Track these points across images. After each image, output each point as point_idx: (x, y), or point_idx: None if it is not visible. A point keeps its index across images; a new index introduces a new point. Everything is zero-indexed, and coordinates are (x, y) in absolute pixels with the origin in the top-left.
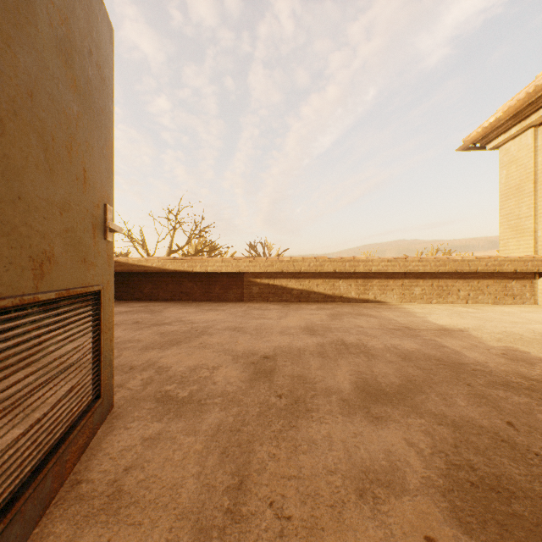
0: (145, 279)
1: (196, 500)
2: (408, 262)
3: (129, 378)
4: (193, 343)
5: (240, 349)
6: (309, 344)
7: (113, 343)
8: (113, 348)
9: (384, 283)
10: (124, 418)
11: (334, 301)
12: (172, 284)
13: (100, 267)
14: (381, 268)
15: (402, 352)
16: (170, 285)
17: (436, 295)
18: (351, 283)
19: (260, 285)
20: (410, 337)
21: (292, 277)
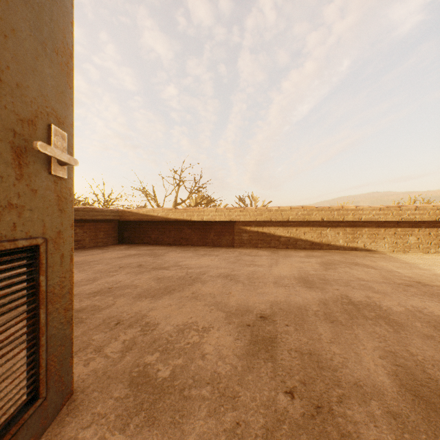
0: (152, 226)
1: None
2: (402, 211)
3: (110, 339)
4: (185, 292)
5: (233, 303)
6: (309, 300)
7: (72, 311)
8: (72, 318)
9: (374, 231)
10: (80, 416)
11: (321, 248)
12: (174, 231)
13: (36, 211)
14: (372, 216)
15: (436, 321)
16: (172, 232)
17: (434, 244)
18: (338, 231)
19: (250, 233)
20: (431, 297)
21: (280, 225)
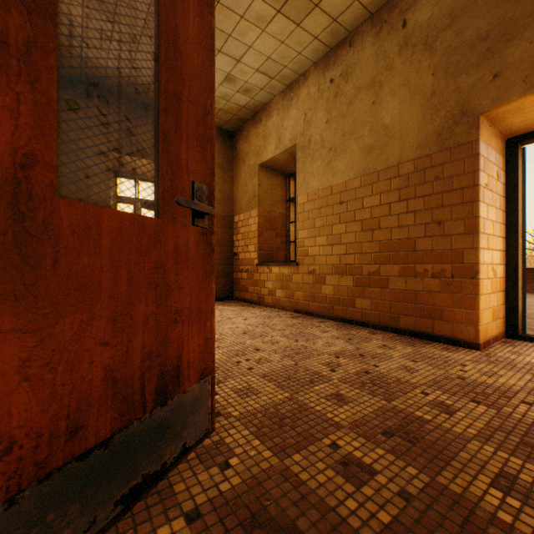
0: None
1: None
2: None
3: None
4: None
5: None
6: None
7: None
8: None
9: None
10: None
11: None
12: None
13: None
14: None
15: None
16: None
17: None
18: None
19: None
20: None
21: None
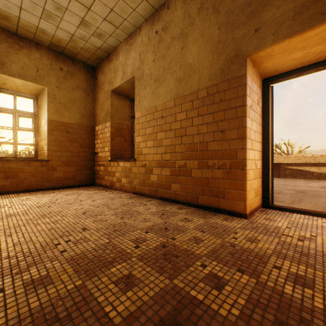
0: None
1: (291, 199)
2: None
3: None
4: None
5: (288, 188)
6: (321, 190)
7: None
8: None
9: None
10: None
11: None
12: None
13: None
14: None
15: None
16: None
17: None
18: None
19: (290, 170)
20: None
21: (313, 165)
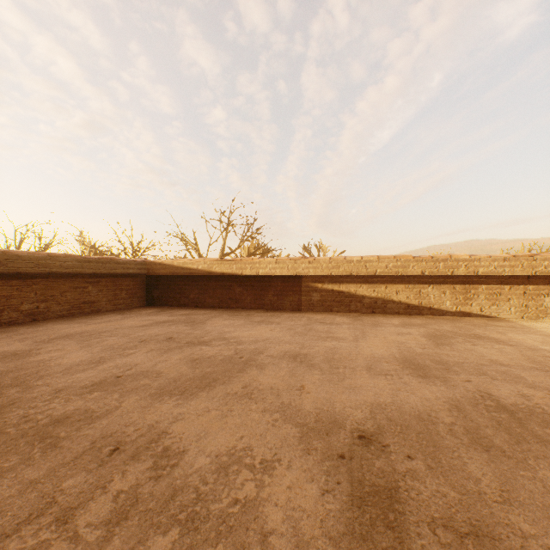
0: (190, 283)
1: None
2: (537, 262)
3: (93, 488)
4: (233, 385)
5: (309, 407)
6: (432, 402)
7: None
8: None
9: (494, 290)
10: None
11: (420, 313)
12: (219, 289)
13: None
14: (493, 269)
15: None
16: (217, 290)
17: None
18: (444, 290)
19: (321, 292)
20: None
21: (363, 281)
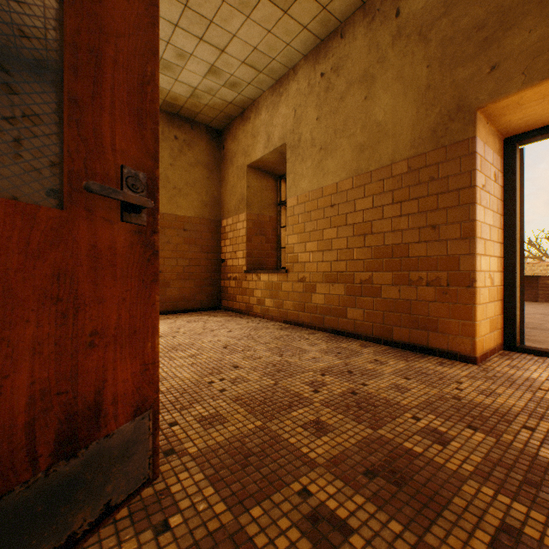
0: None
1: None
2: None
3: None
4: None
5: None
6: None
7: None
8: None
9: None
10: None
11: None
12: None
13: None
14: None
15: None
16: None
17: None
18: None
19: None
20: None
21: None
